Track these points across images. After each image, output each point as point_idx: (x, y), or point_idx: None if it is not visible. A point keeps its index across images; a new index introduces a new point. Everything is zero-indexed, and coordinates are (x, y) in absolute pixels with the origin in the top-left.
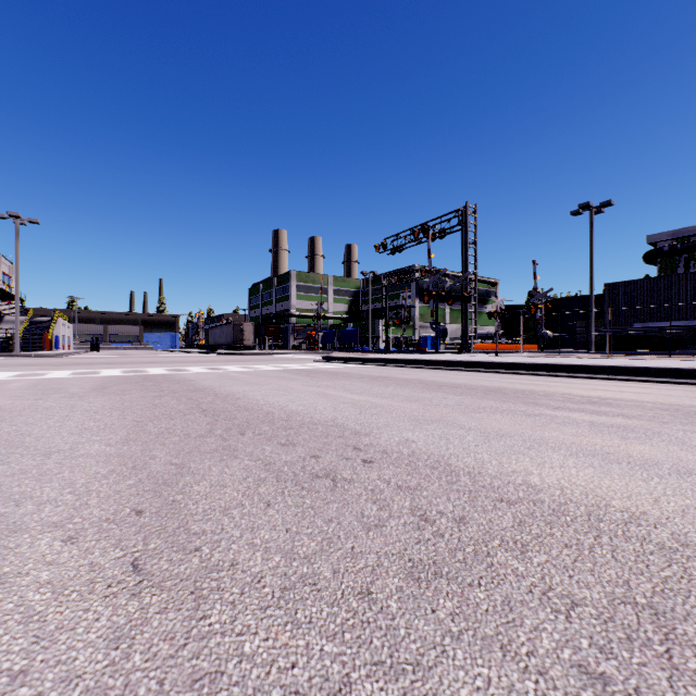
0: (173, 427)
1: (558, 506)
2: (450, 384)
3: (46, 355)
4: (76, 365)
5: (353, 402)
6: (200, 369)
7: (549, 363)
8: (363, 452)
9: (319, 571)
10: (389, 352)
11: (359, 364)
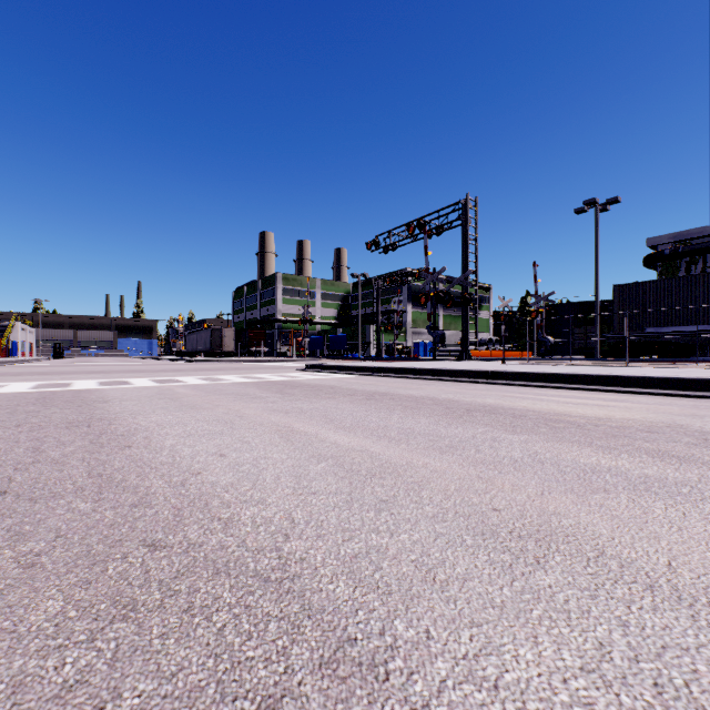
0: None
1: None
2: (480, 406)
3: None
4: None
5: (338, 456)
6: (147, 381)
7: (592, 374)
8: None
9: None
10: (382, 360)
11: (349, 374)
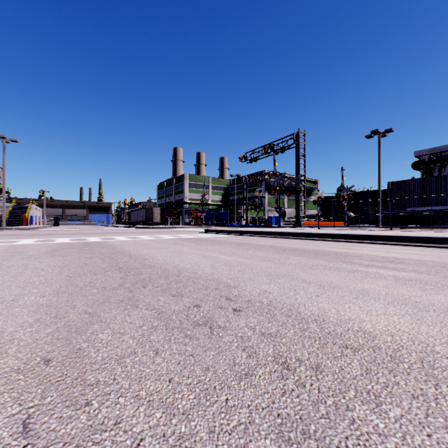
0: (94, 281)
1: (393, 352)
2: (291, 248)
3: (22, 228)
4: (41, 235)
5: (225, 262)
6: (123, 238)
7: (355, 234)
8: (233, 302)
9: (195, 431)
10: (248, 227)
11: (229, 235)
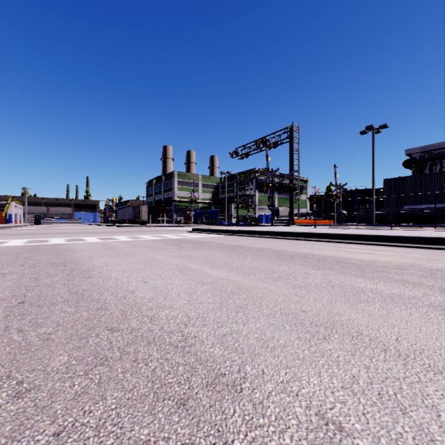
0: None
1: None
2: (299, 254)
3: None
4: (0, 236)
5: (213, 283)
6: (95, 238)
7: (368, 234)
8: None
9: None
10: (239, 225)
11: (219, 234)
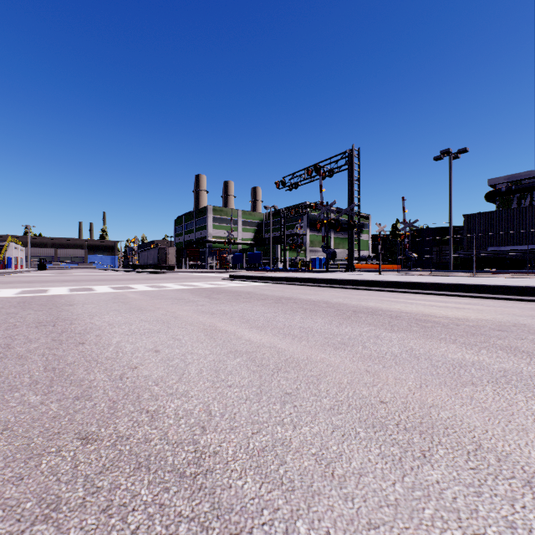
0: None
1: None
2: (364, 308)
3: None
4: None
5: (251, 352)
6: (107, 288)
7: (449, 283)
8: None
9: None
10: (287, 271)
11: (262, 282)
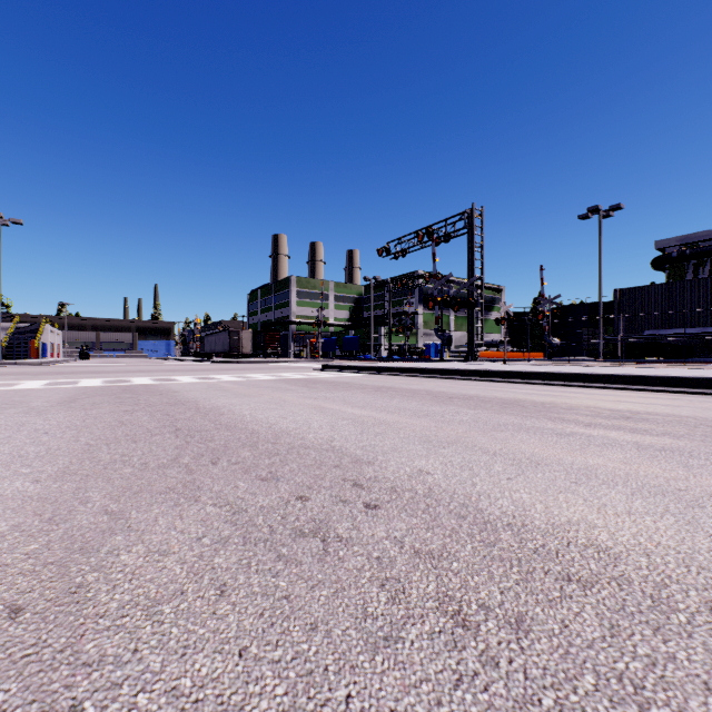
0: (131, 454)
1: (655, 589)
2: (461, 395)
3: (29, 363)
4: (56, 375)
5: (354, 418)
6: (190, 378)
7: (565, 372)
8: (366, 491)
9: None
10: (392, 361)
11: (361, 373)
